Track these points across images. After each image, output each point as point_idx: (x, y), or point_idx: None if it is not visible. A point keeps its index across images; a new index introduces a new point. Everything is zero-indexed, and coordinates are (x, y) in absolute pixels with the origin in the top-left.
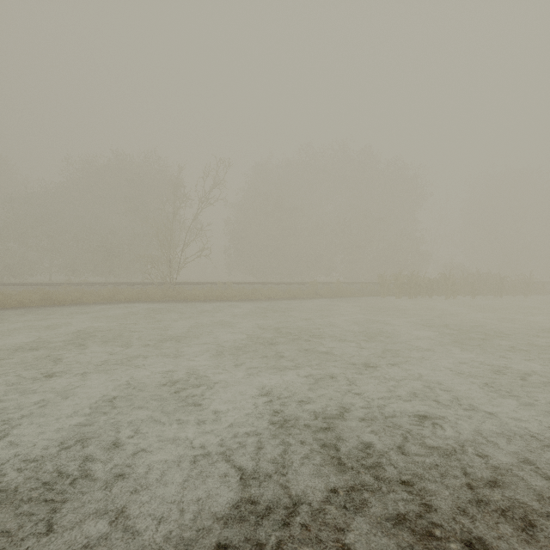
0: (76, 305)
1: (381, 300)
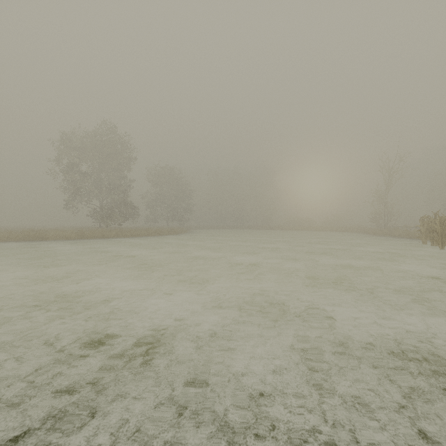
0: (343, 232)
1: (411, 243)
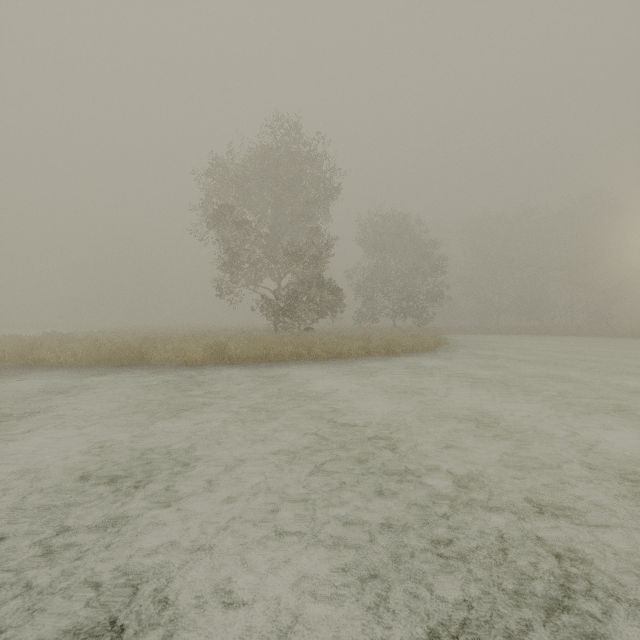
0: None
1: None
